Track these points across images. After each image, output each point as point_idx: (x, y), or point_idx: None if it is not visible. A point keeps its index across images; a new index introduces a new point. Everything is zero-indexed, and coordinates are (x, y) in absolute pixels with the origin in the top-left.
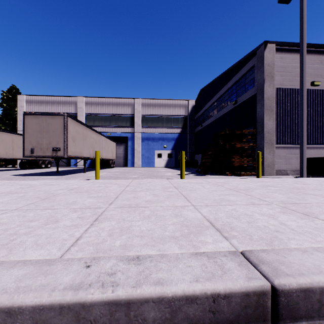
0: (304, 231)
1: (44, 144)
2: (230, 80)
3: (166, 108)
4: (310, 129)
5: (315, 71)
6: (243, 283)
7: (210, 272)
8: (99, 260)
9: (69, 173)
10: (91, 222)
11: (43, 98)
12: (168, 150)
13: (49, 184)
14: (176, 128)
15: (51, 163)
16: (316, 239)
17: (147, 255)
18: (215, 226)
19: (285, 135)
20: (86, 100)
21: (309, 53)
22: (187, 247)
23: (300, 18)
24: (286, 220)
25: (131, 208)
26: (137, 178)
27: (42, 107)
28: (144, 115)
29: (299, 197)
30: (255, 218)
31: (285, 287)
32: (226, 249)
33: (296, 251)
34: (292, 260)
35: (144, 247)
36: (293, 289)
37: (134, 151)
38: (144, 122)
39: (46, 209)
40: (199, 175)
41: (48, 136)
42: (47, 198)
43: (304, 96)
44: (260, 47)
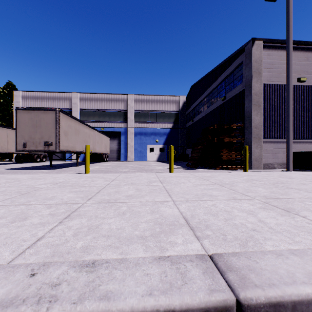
0: (282, 229)
1: (36, 138)
2: (219, 77)
3: (158, 103)
4: (297, 124)
5: (301, 68)
6: (203, 297)
7: (169, 282)
8: (49, 266)
9: (62, 167)
10: (61, 219)
11: (39, 94)
12: (160, 144)
13: (37, 178)
14: (168, 123)
15: (47, 157)
16: (294, 239)
17: (105, 260)
18: (190, 224)
19: (272, 130)
20: (81, 96)
21: (295, 50)
22: (153, 250)
23: (286, 16)
24: (266, 217)
25: (108, 203)
26: (127, 172)
27: (38, 102)
28: (136, 110)
29: (283, 191)
30: (234, 215)
31: (251, 301)
32: (194, 251)
33: (271, 255)
34: (264, 267)
35: (106, 250)
36: (261, 304)
37: (127, 145)
38: (137, 117)
39: (20, 205)
40: (189, 169)
41: (41, 131)
42: (28, 192)
43: (290, 91)
44: (248, 44)
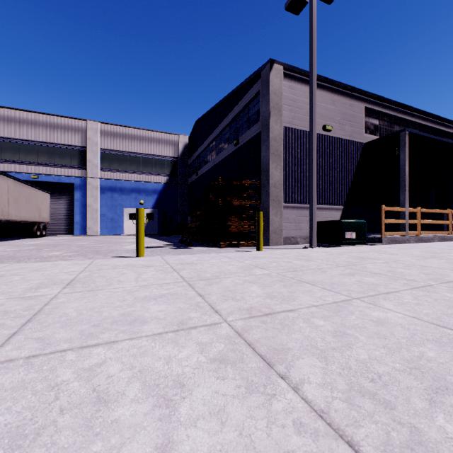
0: None
1: None
2: (231, 111)
3: (144, 142)
4: (322, 185)
5: (327, 113)
6: None
7: None
8: None
9: None
10: None
11: None
12: (148, 208)
13: None
14: (161, 175)
15: None
16: None
17: None
18: None
19: (295, 192)
20: None
21: (321, 88)
22: None
23: (310, 35)
24: (195, 419)
25: None
26: (50, 259)
27: None
28: (105, 149)
29: (288, 291)
30: (99, 428)
31: None
32: None
33: None
34: None
35: None
36: None
37: (87, 208)
38: (106, 161)
39: None
40: (180, 247)
41: None
42: None
43: (314, 139)
44: (265, 67)
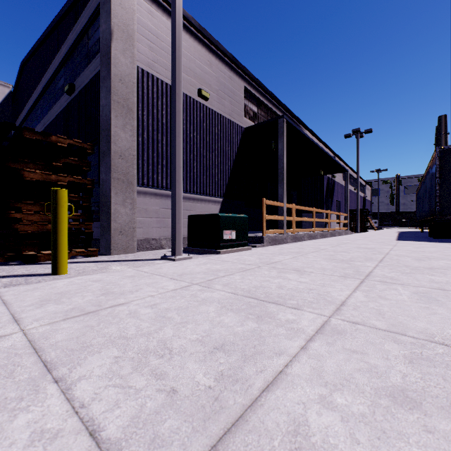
0: None
1: None
2: (64, 41)
3: None
4: (197, 169)
5: (203, 75)
6: None
7: None
8: None
9: None
10: None
11: None
12: None
13: None
14: None
15: None
16: None
17: None
18: None
19: (159, 171)
20: None
21: (195, 38)
22: None
23: None
24: None
25: None
26: None
27: None
28: None
29: None
30: None
31: None
32: None
33: None
34: None
35: None
36: None
37: None
38: None
39: None
40: None
41: None
42: None
43: (179, 82)
44: None
